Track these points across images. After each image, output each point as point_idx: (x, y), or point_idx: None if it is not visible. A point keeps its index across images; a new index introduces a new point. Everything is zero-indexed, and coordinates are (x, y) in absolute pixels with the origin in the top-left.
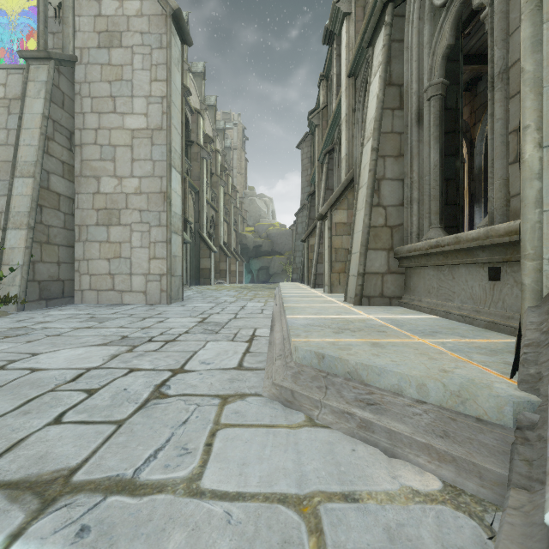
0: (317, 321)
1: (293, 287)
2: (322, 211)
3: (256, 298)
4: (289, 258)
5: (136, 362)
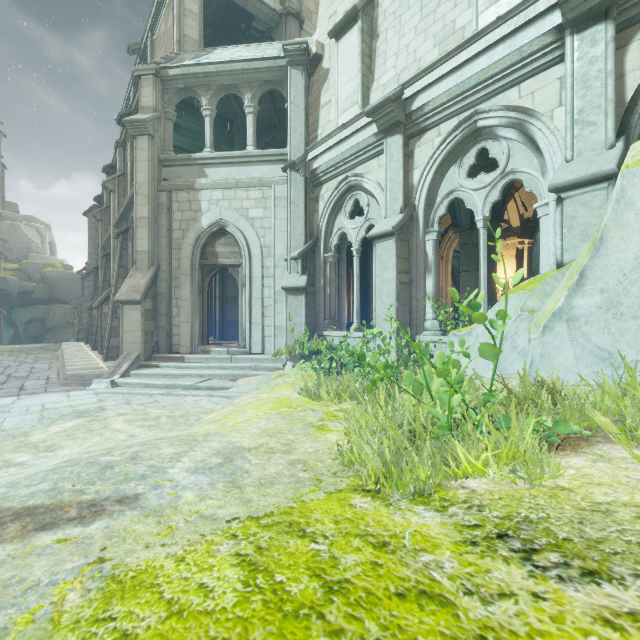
0: (79, 368)
1: (76, 350)
2: (95, 306)
3: (40, 360)
4: (77, 308)
5: (0, 387)
